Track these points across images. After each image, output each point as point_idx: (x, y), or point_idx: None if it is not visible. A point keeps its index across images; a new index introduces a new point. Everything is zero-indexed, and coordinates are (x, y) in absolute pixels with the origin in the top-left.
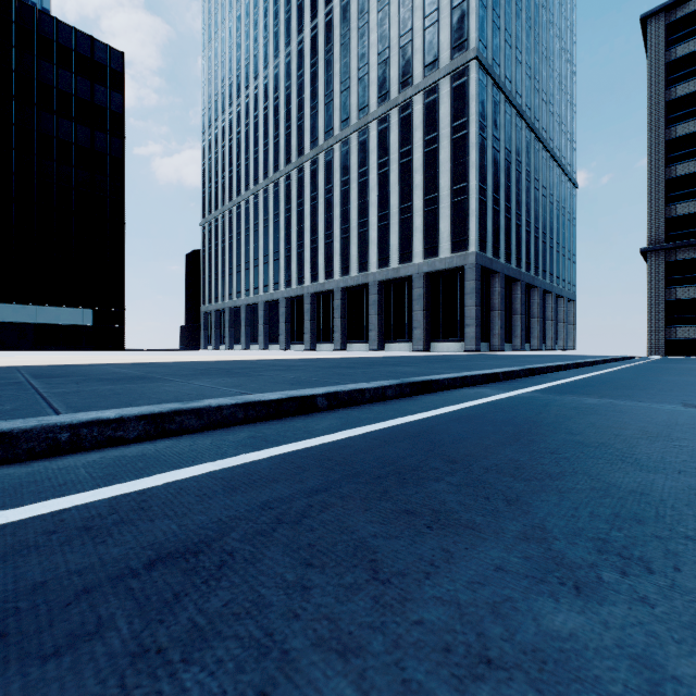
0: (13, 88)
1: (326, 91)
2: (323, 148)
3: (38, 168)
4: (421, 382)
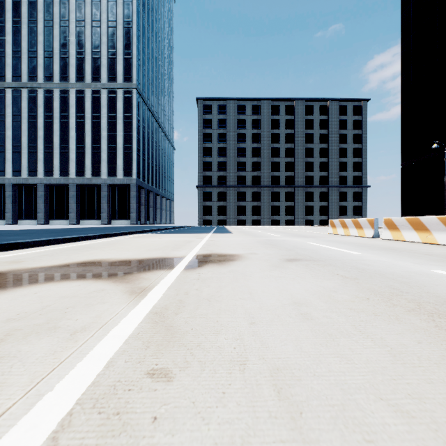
0: None
1: (30, 48)
2: (27, 86)
3: None
4: (160, 229)
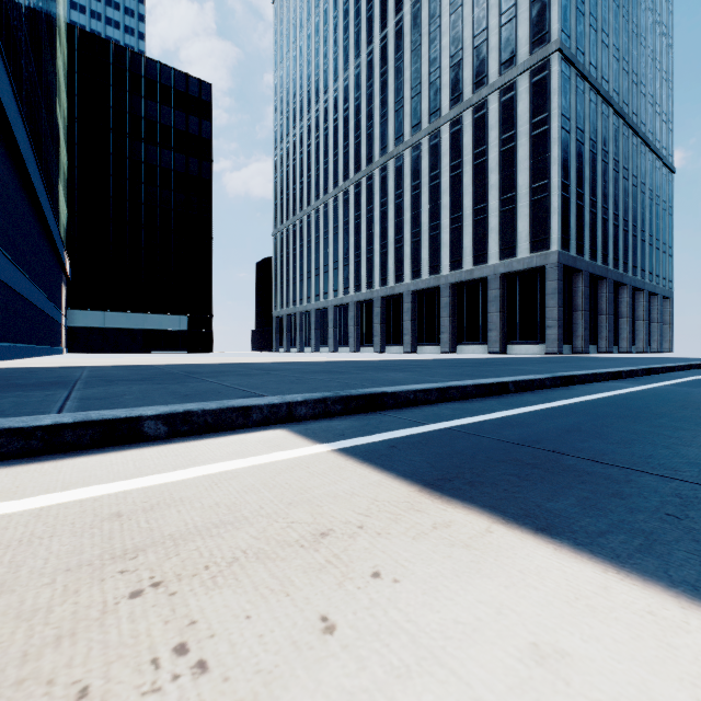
0: (127, 127)
1: (396, 99)
2: (393, 154)
3: (145, 194)
4: (567, 376)
